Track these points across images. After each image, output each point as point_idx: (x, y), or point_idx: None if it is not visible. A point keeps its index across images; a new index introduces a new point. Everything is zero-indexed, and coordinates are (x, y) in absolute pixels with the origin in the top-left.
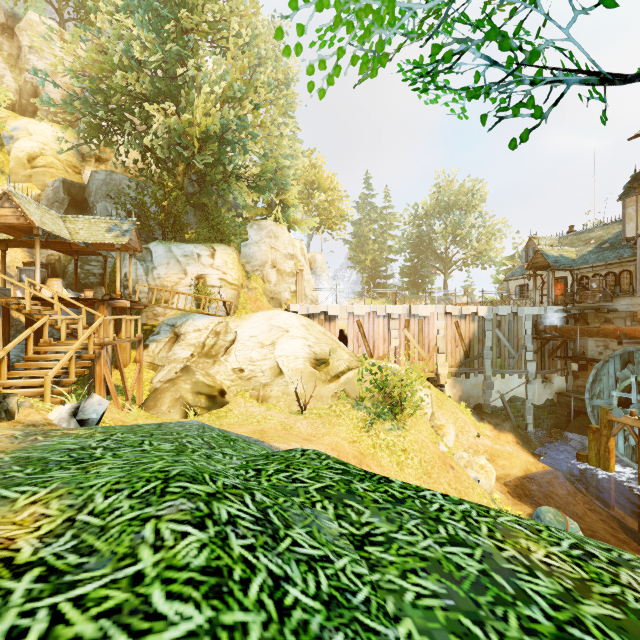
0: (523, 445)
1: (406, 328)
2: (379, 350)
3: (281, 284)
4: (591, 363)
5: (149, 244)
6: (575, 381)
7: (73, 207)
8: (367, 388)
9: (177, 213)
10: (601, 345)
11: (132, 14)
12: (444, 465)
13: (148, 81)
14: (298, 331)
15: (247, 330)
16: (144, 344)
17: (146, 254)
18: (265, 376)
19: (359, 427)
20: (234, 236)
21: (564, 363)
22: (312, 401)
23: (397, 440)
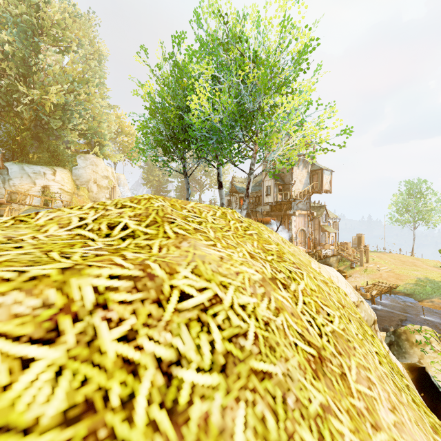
0: None
1: None
2: None
3: (100, 193)
4: None
5: (4, 163)
6: None
7: None
8: None
9: (26, 144)
10: None
11: (1, 24)
12: None
13: (14, 67)
14: None
15: None
16: None
17: (3, 170)
18: None
19: None
20: (68, 162)
21: None
22: None
23: None
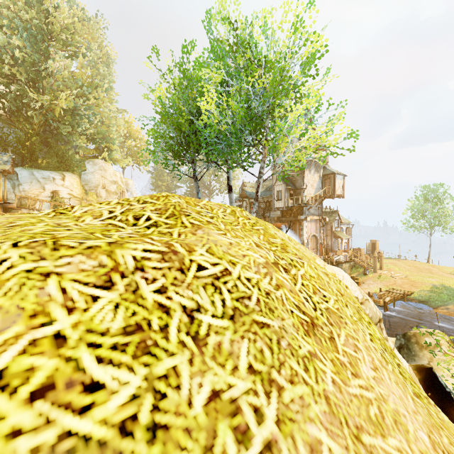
0: None
1: None
2: None
3: (109, 198)
4: None
5: (14, 168)
6: None
7: None
8: None
9: (35, 150)
10: None
11: (12, 29)
12: None
13: (24, 73)
14: None
15: None
16: None
17: (13, 175)
18: None
19: None
20: (76, 167)
21: None
22: None
23: None
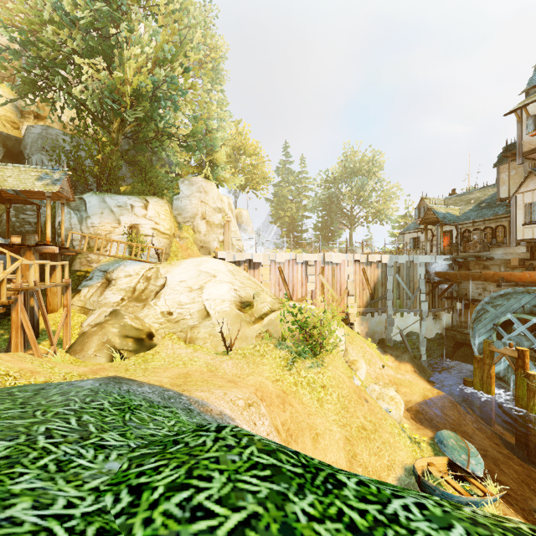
0: (419, 373)
1: (321, 273)
2: (298, 293)
3: (210, 234)
4: (473, 303)
5: (83, 195)
6: (459, 318)
7: (8, 158)
8: (289, 329)
9: (111, 167)
10: (480, 287)
11: None
12: (359, 399)
13: (79, 36)
14: (225, 276)
15: (177, 275)
16: (76, 289)
17: (80, 204)
18: (193, 318)
19: (281, 366)
20: (167, 190)
21: (450, 303)
22: (237, 341)
23: (317, 377)
